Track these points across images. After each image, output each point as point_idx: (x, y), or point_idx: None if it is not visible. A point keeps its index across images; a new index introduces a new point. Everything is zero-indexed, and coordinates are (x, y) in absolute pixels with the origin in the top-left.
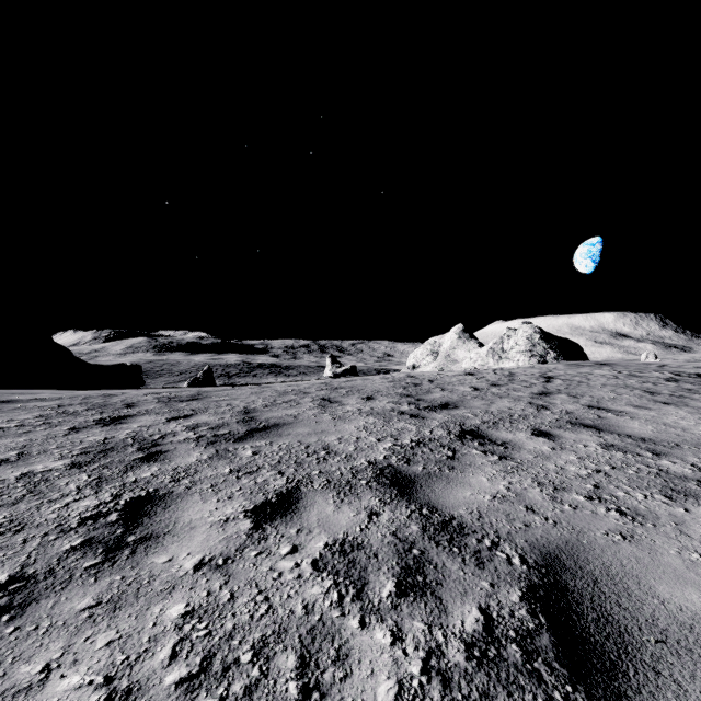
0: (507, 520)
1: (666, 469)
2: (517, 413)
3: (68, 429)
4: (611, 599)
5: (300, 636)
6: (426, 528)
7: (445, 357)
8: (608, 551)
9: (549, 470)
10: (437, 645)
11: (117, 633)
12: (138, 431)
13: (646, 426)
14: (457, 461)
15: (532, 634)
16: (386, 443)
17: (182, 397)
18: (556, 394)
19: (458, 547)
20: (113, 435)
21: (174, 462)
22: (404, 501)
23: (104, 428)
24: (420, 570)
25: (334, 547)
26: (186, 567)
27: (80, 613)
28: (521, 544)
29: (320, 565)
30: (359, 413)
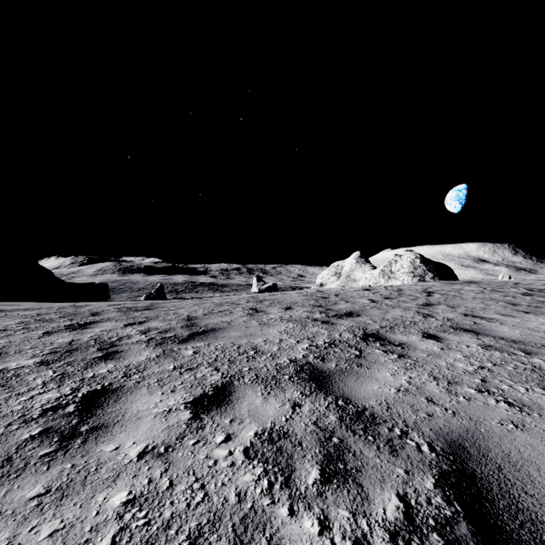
0: (412, 411)
1: (539, 365)
2: (408, 320)
3: (42, 333)
4: (517, 486)
5: (233, 525)
6: (343, 418)
7: (346, 277)
8: (505, 439)
9: (441, 366)
10: (363, 534)
11: (61, 522)
12: (100, 334)
13: (514, 330)
14: (363, 359)
15: (451, 522)
16: (303, 344)
17: (138, 307)
18: (438, 305)
19: (372, 435)
20: (79, 338)
21: (127, 360)
22: (322, 393)
23: (72, 332)
24: (340, 457)
25: (263, 435)
26: (131, 455)
27: (29, 502)
28: (428, 433)
29: (251, 453)
30: (281, 320)
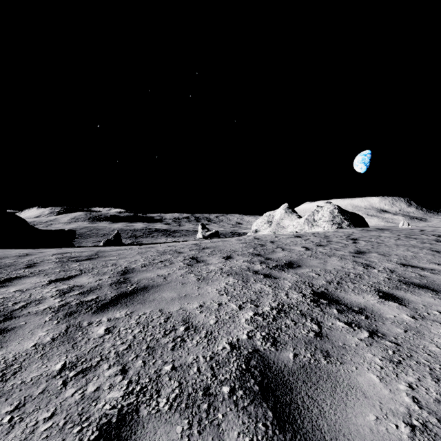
0: None
1: None
2: (351, 272)
3: None
4: None
5: None
6: None
7: (276, 225)
8: None
9: (437, 356)
10: None
11: None
12: (8, 297)
13: None
14: (328, 341)
15: None
16: (247, 311)
17: (81, 256)
18: (369, 253)
19: None
20: None
21: (4, 350)
22: None
23: None
24: None
25: None
26: None
27: None
28: None
29: None
30: (221, 273)
